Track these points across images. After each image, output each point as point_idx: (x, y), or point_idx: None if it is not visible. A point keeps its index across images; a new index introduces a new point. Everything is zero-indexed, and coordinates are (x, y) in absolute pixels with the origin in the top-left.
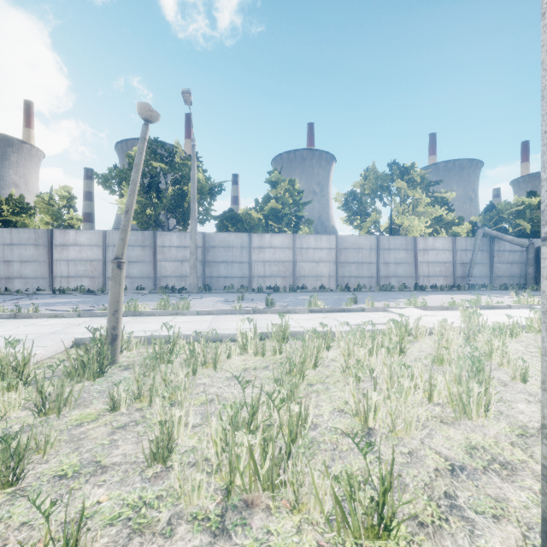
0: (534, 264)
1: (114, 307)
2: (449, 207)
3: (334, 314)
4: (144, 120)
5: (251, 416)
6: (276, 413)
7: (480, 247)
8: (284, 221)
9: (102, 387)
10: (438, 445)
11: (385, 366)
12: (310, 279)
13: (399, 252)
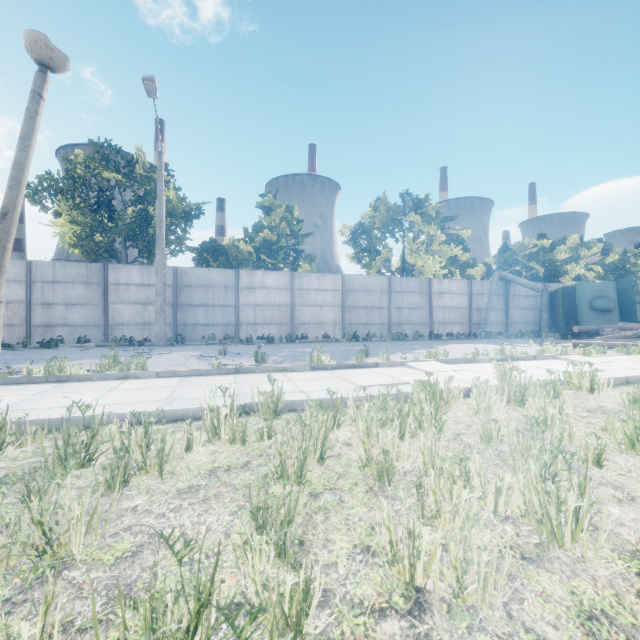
0: (548, 310)
1: None
2: (464, 246)
3: (342, 372)
4: (38, 63)
5: (196, 616)
6: (251, 587)
7: (496, 291)
8: (280, 256)
9: None
10: (536, 619)
11: (424, 458)
12: (312, 326)
13: (413, 296)
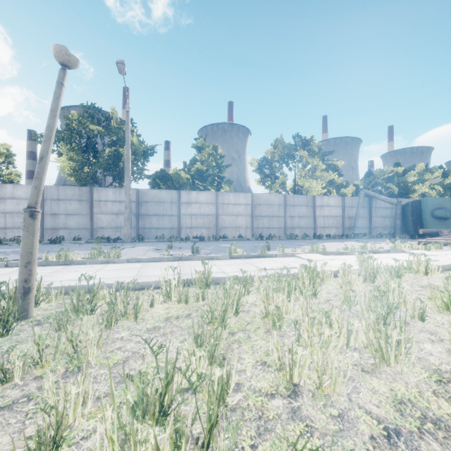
0: (401, 218)
1: (26, 258)
2: (339, 172)
3: (251, 260)
4: (60, 64)
5: (165, 387)
6: (195, 377)
7: (362, 204)
8: (208, 181)
9: (2, 349)
10: (367, 402)
11: (302, 311)
12: (230, 229)
13: (302, 208)
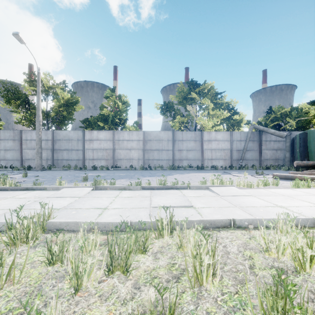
0: (290, 150)
1: None
2: (234, 110)
3: (1, 193)
4: None
5: None
6: None
7: (252, 138)
8: (109, 122)
9: None
10: None
11: None
12: (125, 161)
13: (190, 142)
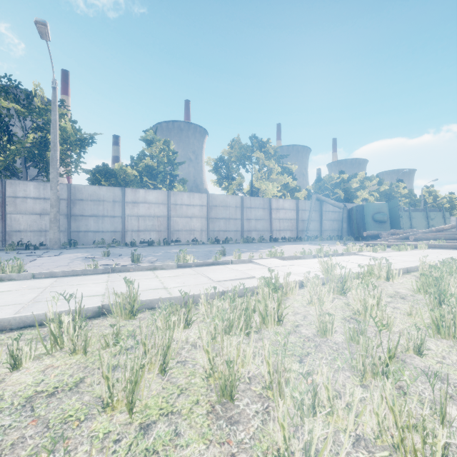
0: (347, 221)
1: None
2: (293, 176)
3: (203, 269)
4: None
5: None
6: None
7: (314, 208)
8: (159, 178)
9: None
10: None
11: (269, 367)
12: (184, 233)
13: (258, 210)
